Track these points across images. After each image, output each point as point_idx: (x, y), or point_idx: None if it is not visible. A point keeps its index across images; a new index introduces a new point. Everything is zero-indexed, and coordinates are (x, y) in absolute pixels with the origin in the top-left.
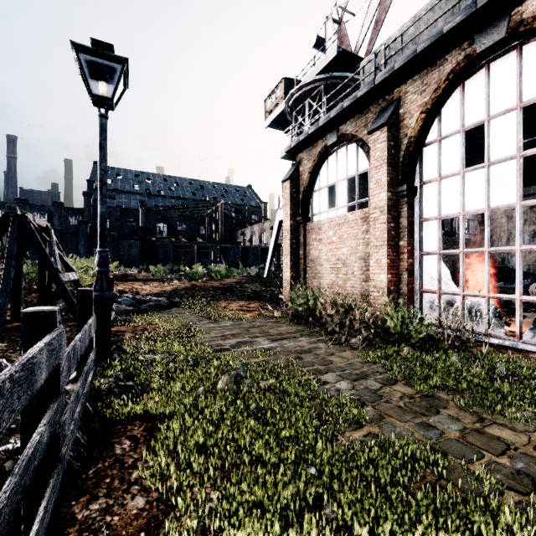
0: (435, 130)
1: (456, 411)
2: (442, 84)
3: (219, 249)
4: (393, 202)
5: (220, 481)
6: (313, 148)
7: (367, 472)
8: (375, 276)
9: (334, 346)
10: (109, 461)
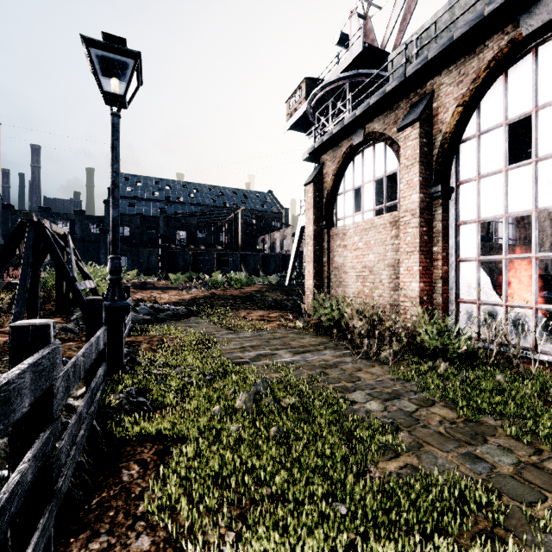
0: (474, 124)
1: (506, 440)
2: (482, 73)
3: (238, 257)
4: (425, 204)
5: (236, 519)
6: (338, 149)
7: (407, 515)
8: (406, 285)
9: (362, 360)
10: (114, 490)
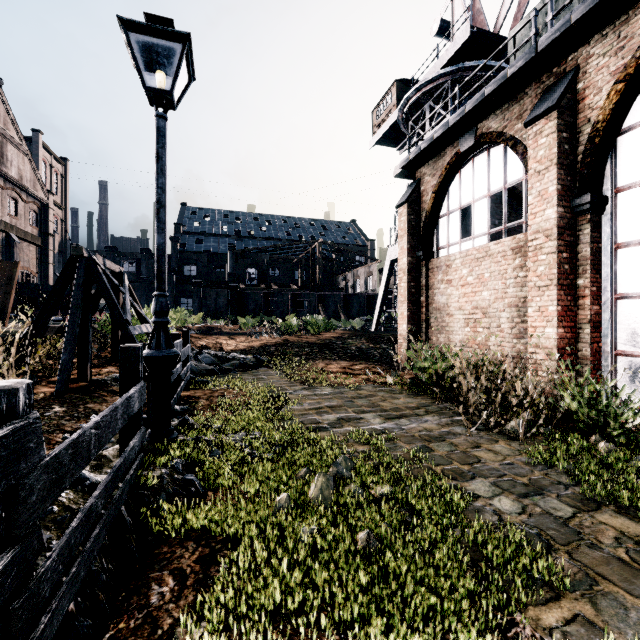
0: None
1: None
2: None
3: (316, 298)
4: (566, 221)
5: None
6: (439, 159)
7: None
8: (537, 331)
9: (478, 432)
10: (136, 619)
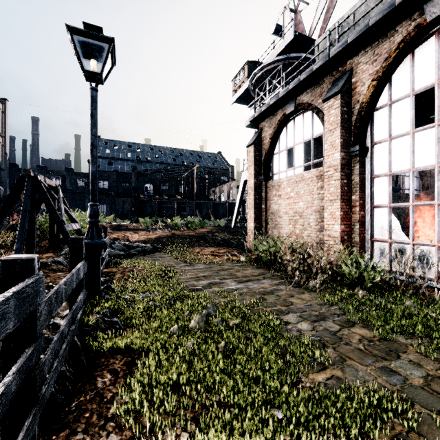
0: (386, 95)
1: (416, 356)
2: (393, 53)
3: (194, 205)
4: (346, 161)
5: (190, 421)
6: (273, 117)
7: (334, 420)
8: (329, 227)
9: (294, 288)
10: (90, 395)
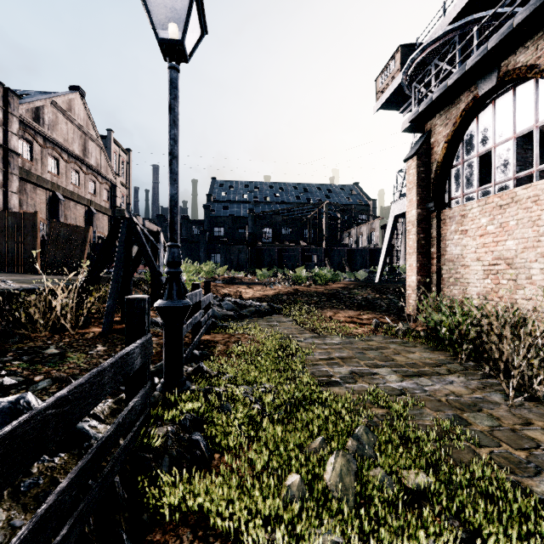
0: None
1: None
2: None
3: (322, 252)
4: None
5: None
6: (453, 107)
7: None
8: None
9: (523, 402)
10: None
